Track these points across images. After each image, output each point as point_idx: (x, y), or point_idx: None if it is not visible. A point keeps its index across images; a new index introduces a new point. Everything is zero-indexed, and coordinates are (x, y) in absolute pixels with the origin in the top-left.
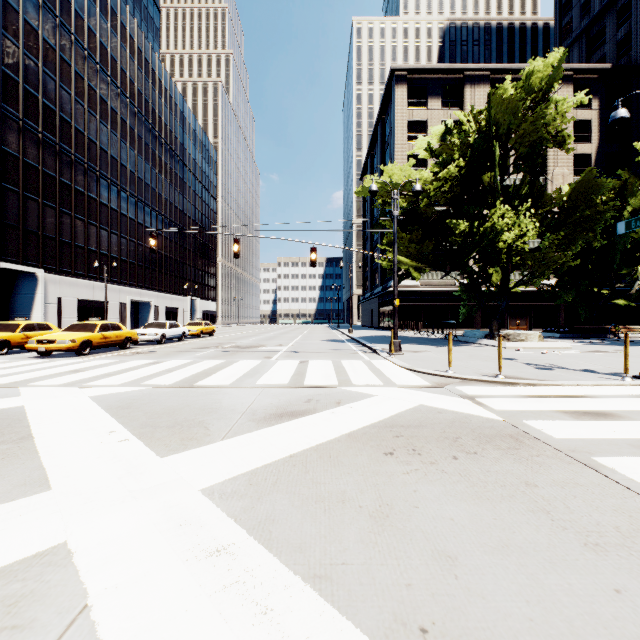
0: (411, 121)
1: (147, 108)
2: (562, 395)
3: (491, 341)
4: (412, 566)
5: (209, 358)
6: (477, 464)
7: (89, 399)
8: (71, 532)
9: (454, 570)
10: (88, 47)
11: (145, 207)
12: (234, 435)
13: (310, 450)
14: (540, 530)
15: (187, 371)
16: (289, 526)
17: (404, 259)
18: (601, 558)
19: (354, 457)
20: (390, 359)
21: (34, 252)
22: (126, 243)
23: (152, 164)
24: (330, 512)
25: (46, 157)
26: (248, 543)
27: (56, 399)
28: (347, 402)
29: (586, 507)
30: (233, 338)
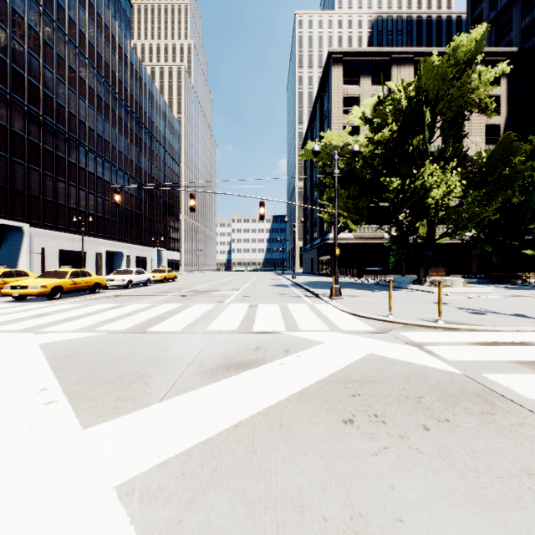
0: (346, 97)
1: (120, 87)
2: (507, 342)
3: (420, 286)
4: None
5: (167, 302)
6: (455, 438)
7: (38, 347)
8: None
9: None
10: (68, 33)
11: (118, 171)
12: (175, 394)
13: (258, 416)
14: None
15: (144, 315)
16: None
17: (342, 213)
18: None
19: (309, 427)
20: (332, 303)
21: (20, 209)
22: (102, 202)
23: (124, 134)
24: (284, 532)
25: (31, 127)
26: None
27: (5, 347)
28: (296, 350)
29: None
30: (192, 283)
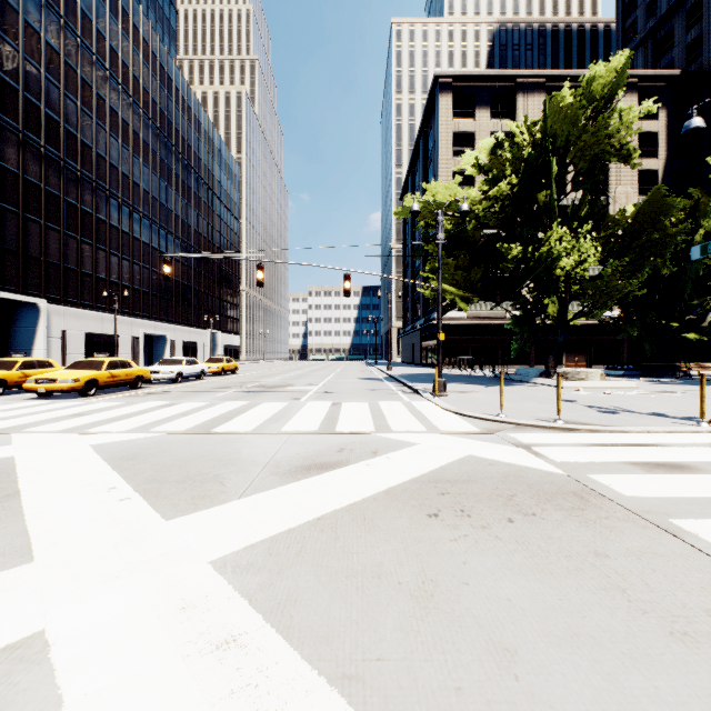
0: (457, 134)
1: (162, 119)
2: (630, 443)
3: (547, 380)
4: (462, 663)
5: (230, 399)
6: (536, 528)
7: (90, 448)
8: (51, 617)
9: (514, 668)
10: (96, 51)
11: (160, 230)
12: (254, 492)
13: (341, 511)
14: (615, 614)
15: (204, 415)
16: (314, 609)
17: (449, 288)
18: (692, 652)
19: (392, 520)
20: (434, 401)
21: (36, 280)
22: (139, 270)
23: (168, 182)
24: (363, 590)
25: (49, 174)
26: (264, 632)
27: (52, 448)
28: (385, 452)
29: (668, 584)
30: (258, 376)
